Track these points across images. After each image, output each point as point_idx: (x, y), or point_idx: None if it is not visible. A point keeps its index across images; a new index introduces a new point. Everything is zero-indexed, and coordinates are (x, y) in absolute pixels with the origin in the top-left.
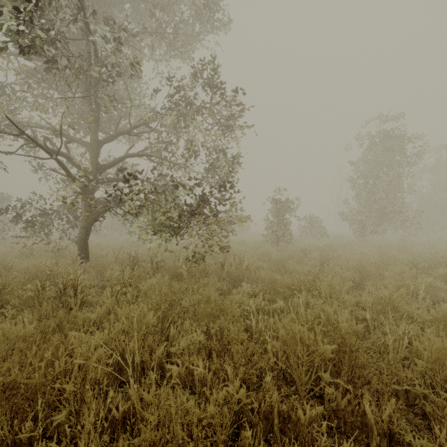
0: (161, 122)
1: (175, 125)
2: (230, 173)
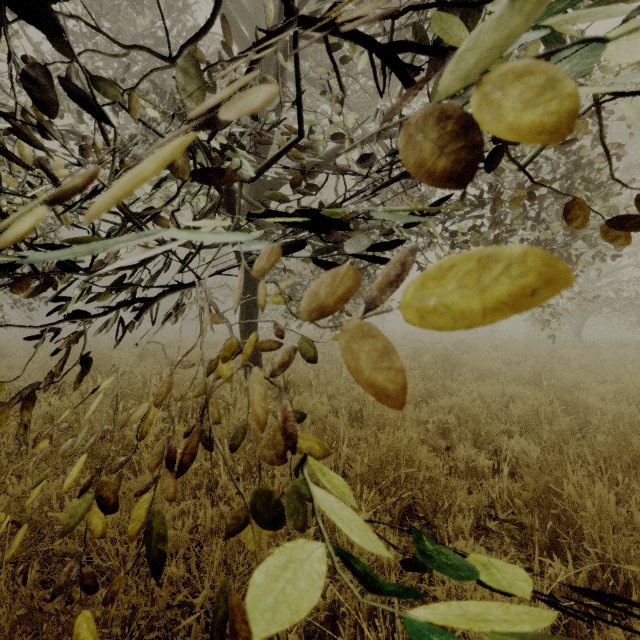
0: None
1: None
2: None
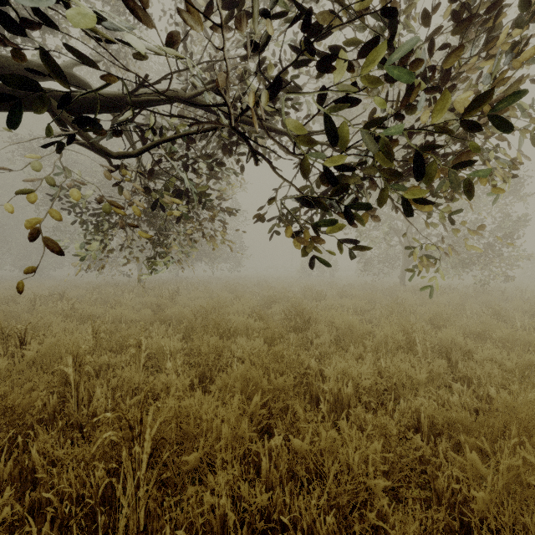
0: (456, 206)
1: (466, 203)
2: (517, 228)
